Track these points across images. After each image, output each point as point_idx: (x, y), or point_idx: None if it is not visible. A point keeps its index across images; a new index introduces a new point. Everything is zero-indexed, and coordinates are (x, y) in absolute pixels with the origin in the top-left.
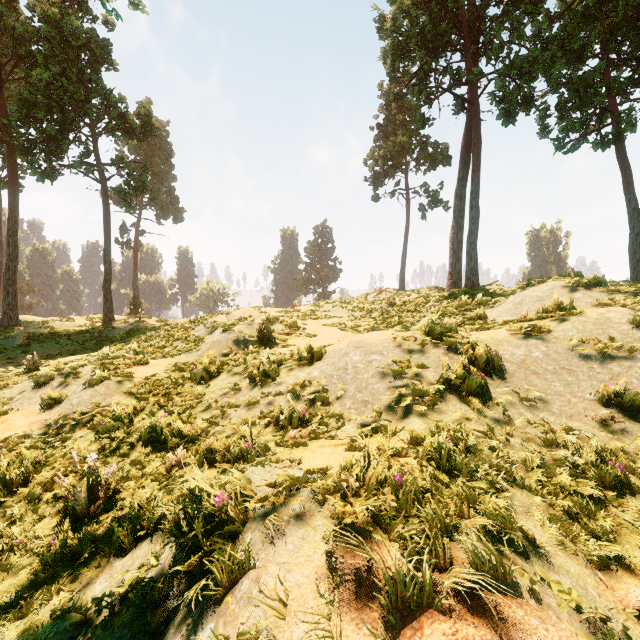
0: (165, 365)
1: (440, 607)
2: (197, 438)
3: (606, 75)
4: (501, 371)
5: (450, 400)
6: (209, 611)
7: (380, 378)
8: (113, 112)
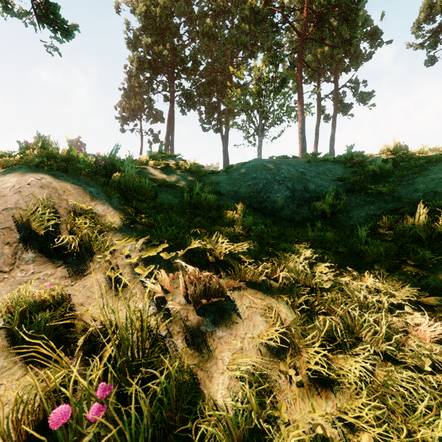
0: None
1: None
2: None
3: (218, 106)
4: None
5: None
6: None
7: None
8: None
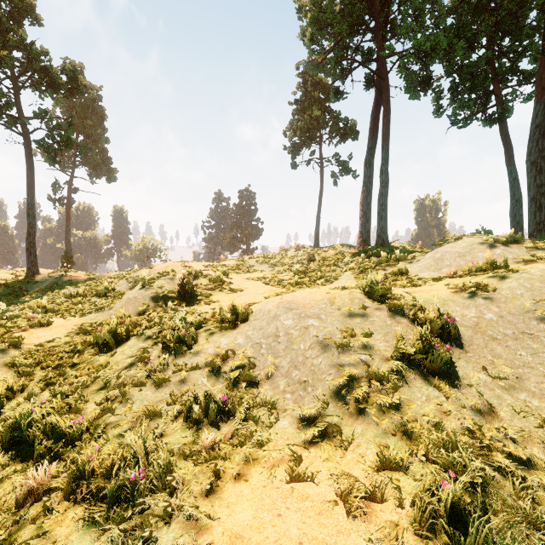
0: (69, 326)
1: None
2: (80, 437)
3: (491, 63)
4: (457, 337)
5: (413, 381)
6: None
7: (320, 350)
8: (36, 65)
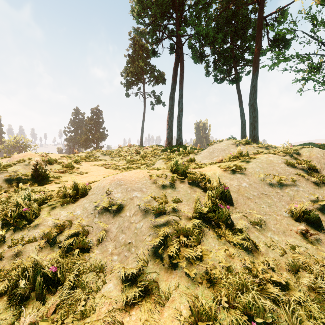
0: None
1: None
2: None
3: (232, 52)
4: (229, 199)
5: (208, 234)
6: None
7: (142, 216)
8: None
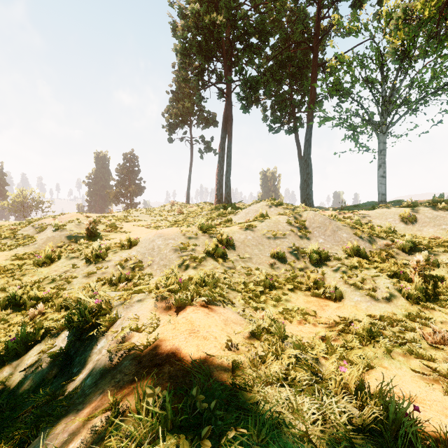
0: (3, 256)
1: (192, 304)
2: (50, 298)
3: (291, 96)
4: (233, 246)
5: (209, 260)
6: (101, 338)
7: (173, 252)
8: None
